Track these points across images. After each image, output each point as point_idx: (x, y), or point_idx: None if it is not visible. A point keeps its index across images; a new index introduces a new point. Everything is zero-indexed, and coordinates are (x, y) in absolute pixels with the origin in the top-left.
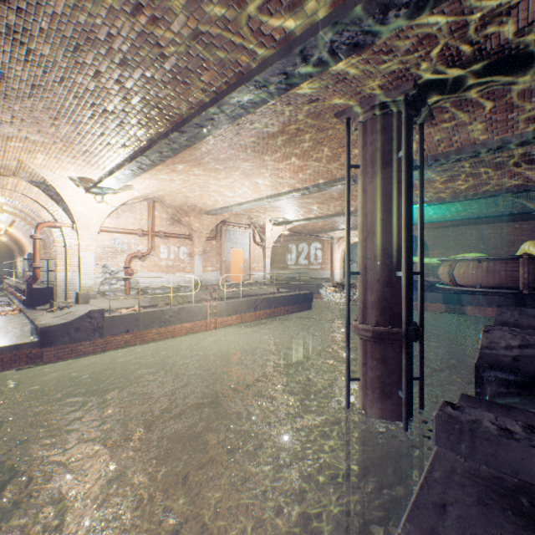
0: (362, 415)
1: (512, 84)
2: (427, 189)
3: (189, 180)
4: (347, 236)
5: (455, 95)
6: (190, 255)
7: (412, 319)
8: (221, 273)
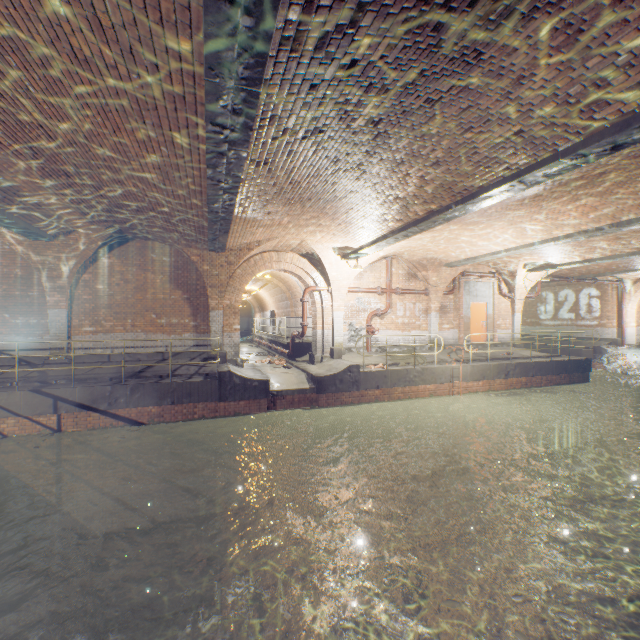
0: None
1: None
2: None
3: (438, 237)
4: None
5: None
6: (425, 311)
7: None
8: (459, 332)
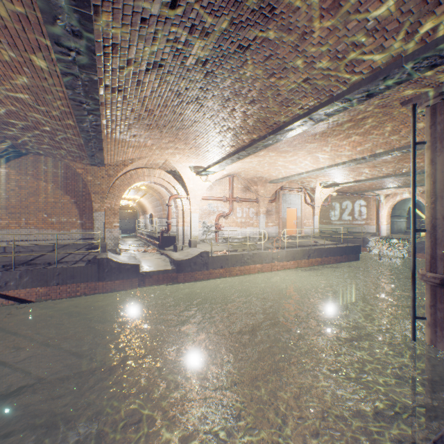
0: (428, 348)
1: None
2: None
3: (263, 161)
4: (412, 200)
5: None
6: (256, 214)
7: None
8: (279, 228)
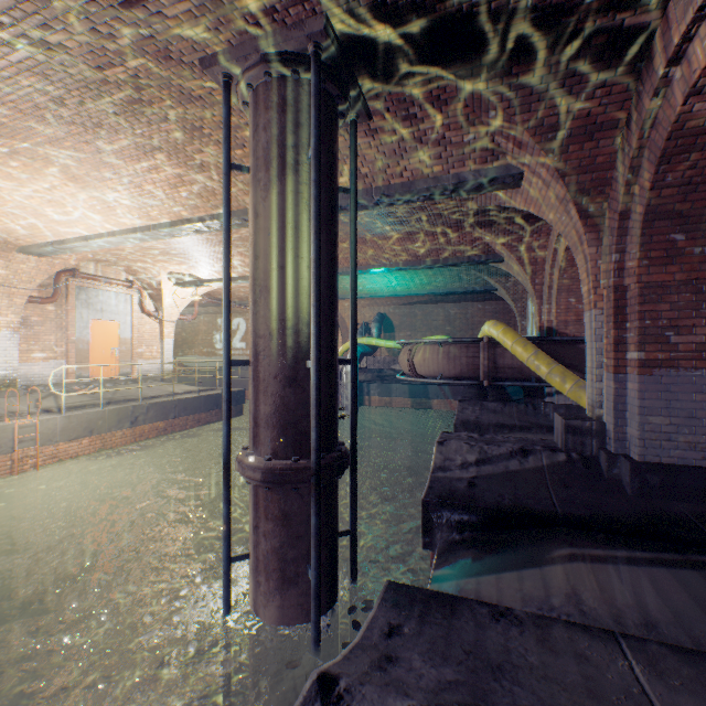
0: (253, 621)
1: (467, 78)
2: (385, 247)
3: None
4: (225, 293)
5: (395, 78)
6: None
7: (336, 440)
8: (69, 363)
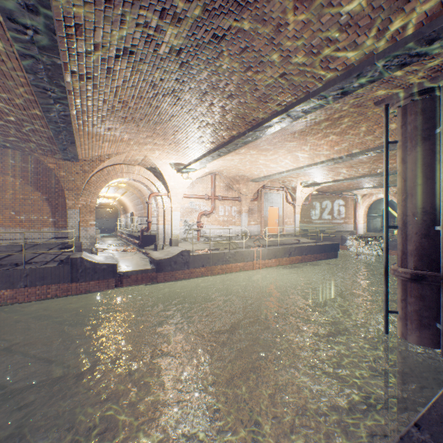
0: (399, 341)
1: None
2: None
3: (244, 159)
4: (385, 197)
5: None
6: (238, 212)
7: None
8: (261, 226)
